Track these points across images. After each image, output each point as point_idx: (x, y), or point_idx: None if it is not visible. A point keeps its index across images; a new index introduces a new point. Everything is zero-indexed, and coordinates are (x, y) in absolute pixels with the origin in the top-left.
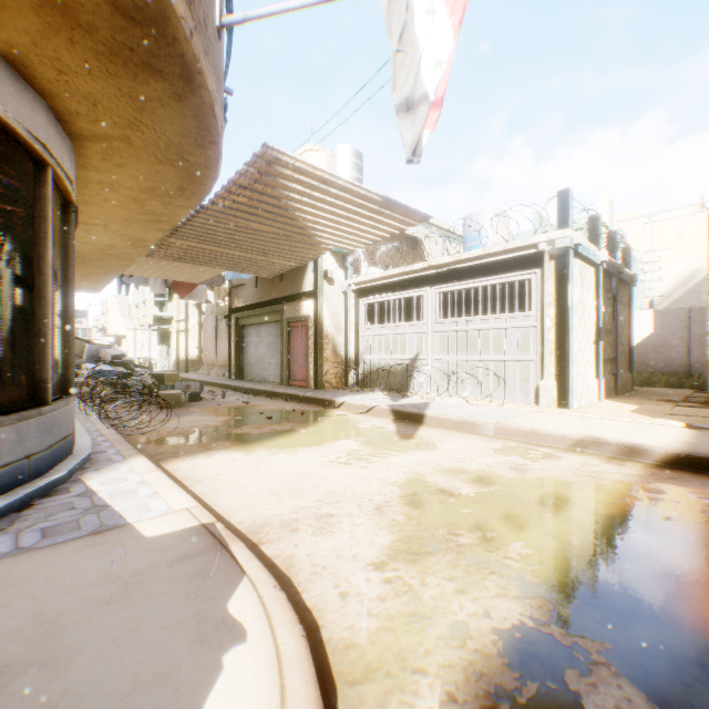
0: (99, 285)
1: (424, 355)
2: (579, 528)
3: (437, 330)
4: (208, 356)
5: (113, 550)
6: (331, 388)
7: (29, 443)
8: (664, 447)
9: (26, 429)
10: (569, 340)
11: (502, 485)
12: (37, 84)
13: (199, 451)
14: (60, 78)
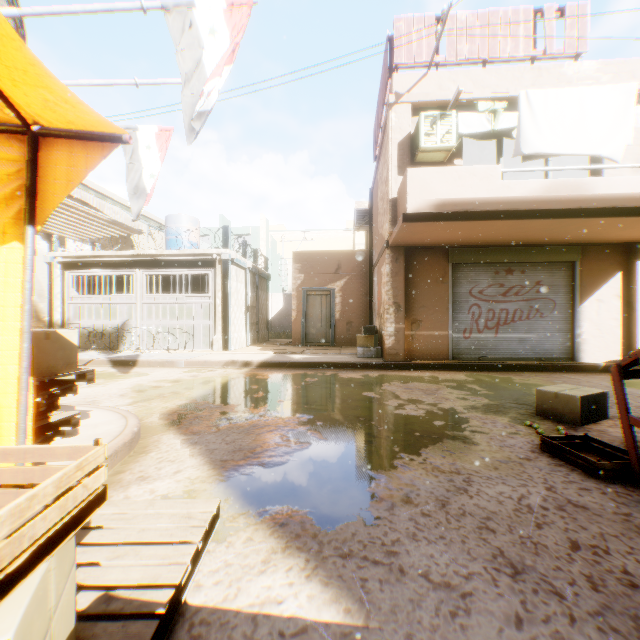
0: None
1: (135, 320)
2: (213, 386)
3: (145, 302)
4: None
5: None
6: None
7: None
8: (259, 360)
9: None
10: (229, 312)
11: (185, 381)
12: None
13: None
14: None
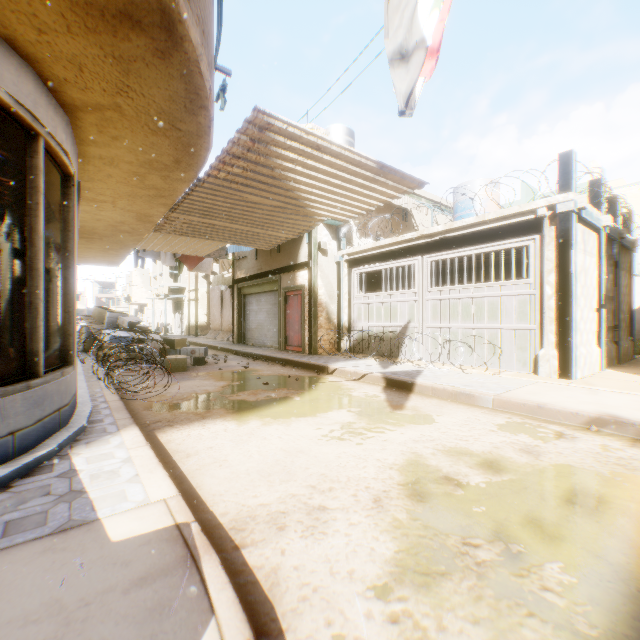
0: (117, 259)
1: (416, 322)
2: (628, 544)
3: (428, 298)
4: (215, 322)
5: (69, 559)
6: (325, 353)
7: (13, 419)
8: None
9: (9, 404)
10: (572, 308)
11: (515, 474)
12: (20, 48)
13: (195, 419)
14: (41, 38)
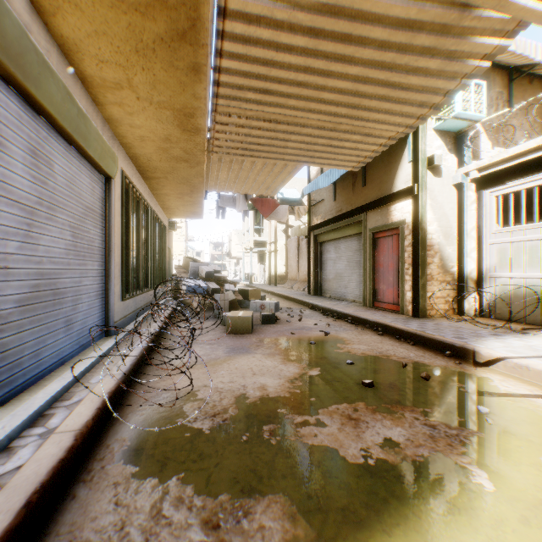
0: (196, 208)
1: None
2: None
3: None
4: (292, 272)
5: None
6: (437, 316)
7: None
8: None
9: None
10: None
11: None
12: None
13: None
14: None
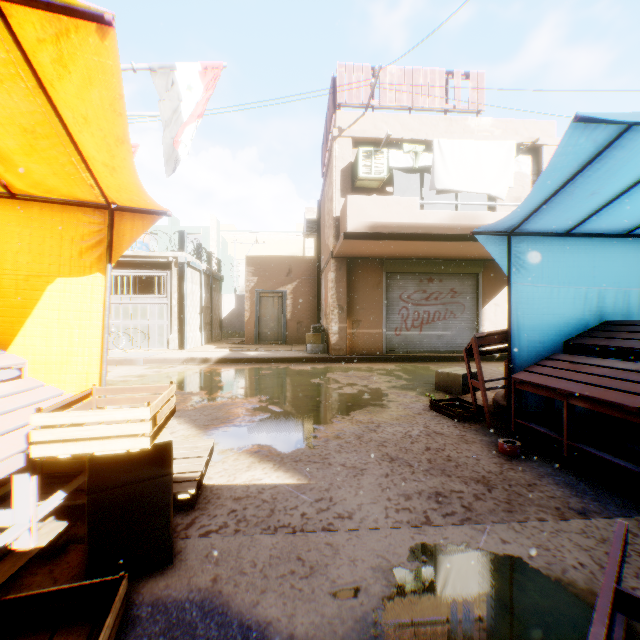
0: None
1: None
2: (179, 379)
3: None
4: None
5: None
6: None
7: None
8: (217, 357)
9: None
10: (186, 312)
11: (151, 376)
12: None
13: None
14: None
